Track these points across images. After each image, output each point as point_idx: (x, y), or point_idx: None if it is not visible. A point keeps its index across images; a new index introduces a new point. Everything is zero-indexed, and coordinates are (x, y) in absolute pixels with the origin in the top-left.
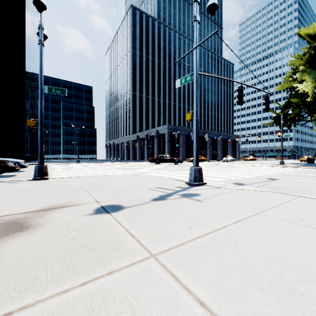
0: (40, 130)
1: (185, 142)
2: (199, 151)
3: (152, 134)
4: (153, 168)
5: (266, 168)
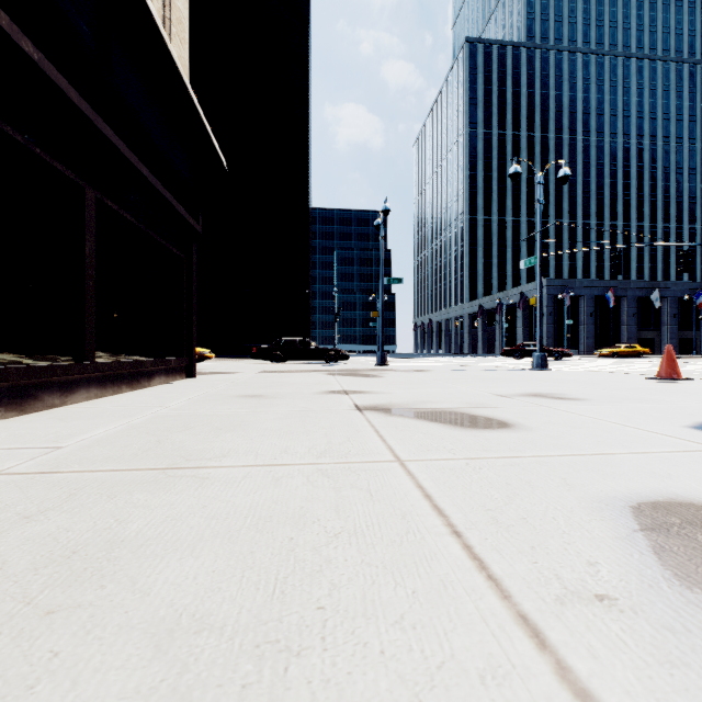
0: (382, 320)
1: (595, 313)
2: (637, 333)
3: (511, 301)
4: (504, 363)
5: None
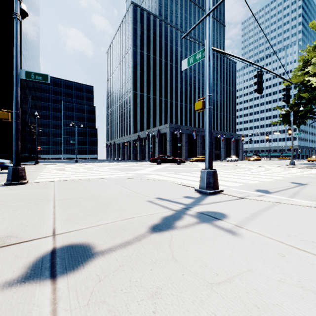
0: (15, 123)
1: (188, 141)
2: (202, 151)
3: (153, 133)
4: (154, 169)
5: (279, 169)
